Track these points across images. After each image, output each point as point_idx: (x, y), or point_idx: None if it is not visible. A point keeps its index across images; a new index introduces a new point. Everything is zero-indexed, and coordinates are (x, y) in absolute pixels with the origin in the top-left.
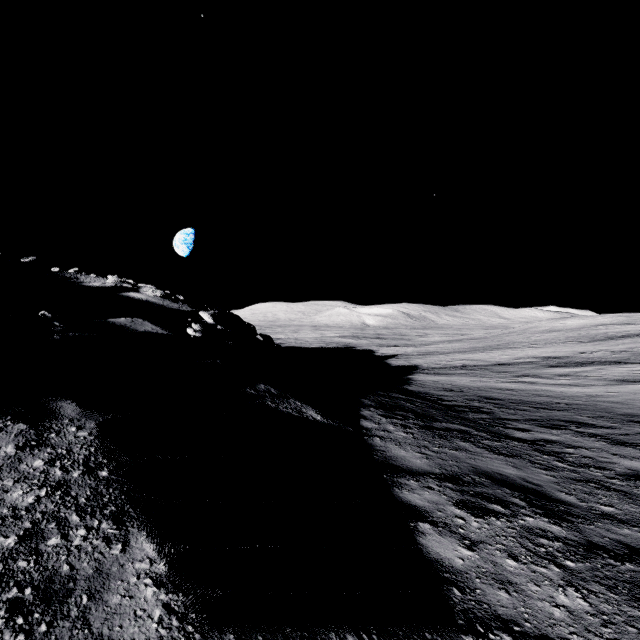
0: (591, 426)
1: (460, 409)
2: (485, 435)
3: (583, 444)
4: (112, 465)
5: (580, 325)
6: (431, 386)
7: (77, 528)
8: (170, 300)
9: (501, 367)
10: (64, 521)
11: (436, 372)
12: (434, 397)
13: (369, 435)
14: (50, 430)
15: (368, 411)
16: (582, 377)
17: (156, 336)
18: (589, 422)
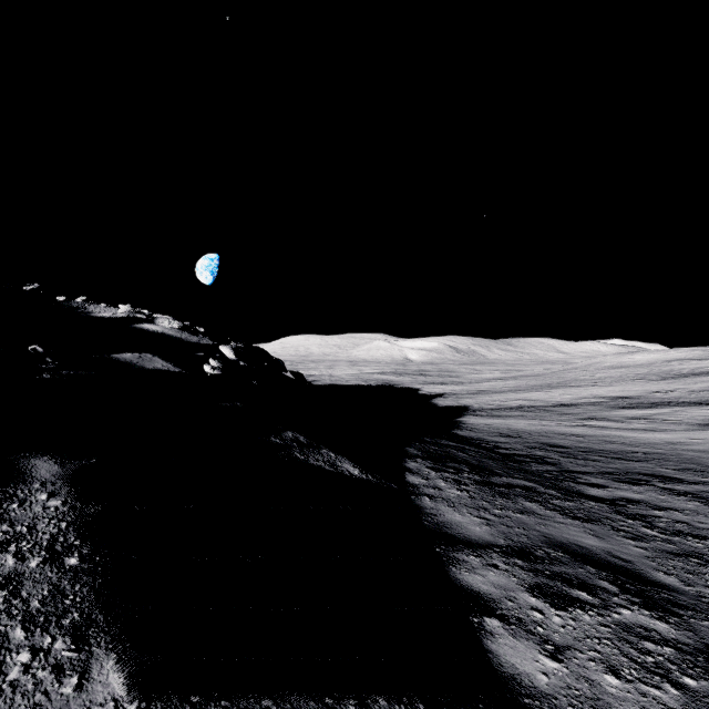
0: (679, 481)
1: (521, 459)
2: (554, 493)
3: (673, 505)
4: (86, 548)
5: (650, 360)
6: (485, 431)
7: (18, 651)
8: (189, 332)
9: (563, 408)
10: (2, 639)
11: (489, 414)
12: (489, 444)
13: (416, 494)
14: (12, 498)
15: (414, 463)
16: (658, 420)
17: (167, 374)
18: (675, 476)
